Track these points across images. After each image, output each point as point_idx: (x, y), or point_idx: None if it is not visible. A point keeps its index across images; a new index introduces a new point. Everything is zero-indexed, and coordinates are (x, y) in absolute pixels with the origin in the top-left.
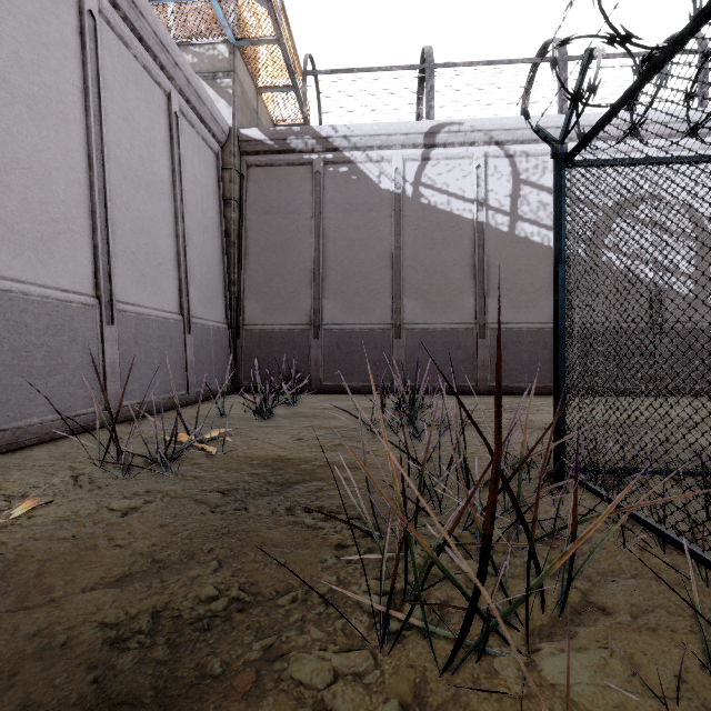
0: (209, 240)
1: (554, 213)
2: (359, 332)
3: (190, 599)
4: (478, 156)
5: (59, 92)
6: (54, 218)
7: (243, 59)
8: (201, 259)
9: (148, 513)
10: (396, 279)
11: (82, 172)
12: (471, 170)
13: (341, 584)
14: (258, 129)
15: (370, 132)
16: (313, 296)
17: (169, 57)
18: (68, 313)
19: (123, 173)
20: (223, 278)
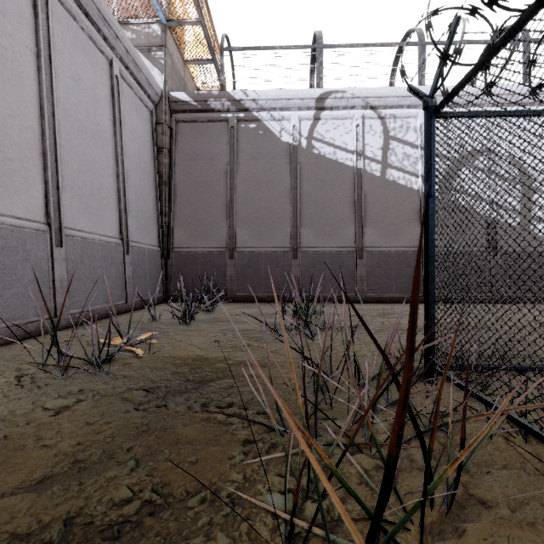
0: (145, 180)
1: (425, 155)
2: (265, 254)
3: (104, 503)
4: (357, 117)
5: (14, 53)
6: (10, 157)
7: (173, 37)
8: (138, 195)
9: (78, 412)
10: (293, 212)
11: (35, 120)
12: (352, 128)
13: (247, 482)
14: (184, 92)
15: (273, 97)
16: (229, 225)
17: (111, 30)
18: (21, 237)
19: (71, 123)
20: (157, 210)
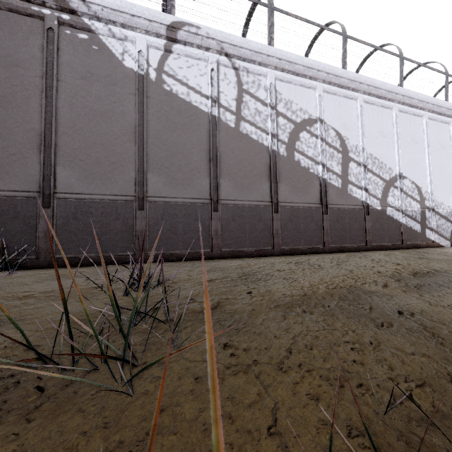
0: None
1: None
2: (99, 203)
3: None
4: (212, 60)
5: None
6: None
7: None
8: None
9: None
10: (139, 154)
11: None
12: (207, 71)
13: None
14: None
15: (112, 6)
16: (43, 161)
17: None
18: None
19: None
20: None
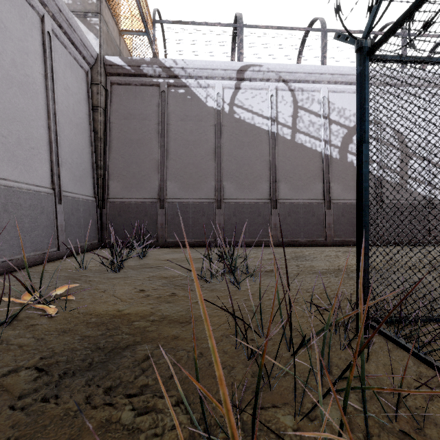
0: (79, 134)
1: (358, 100)
2: (192, 204)
3: None
4: (271, 88)
5: None
6: None
7: (108, 6)
8: (72, 148)
9: None
10: (217, 168)
11: None
12: (267, 97)
13: None
14: (119, 57)
15: (200, 66)
16: (160, 178)
17: None
18: None
19: None
20: (92, 163)
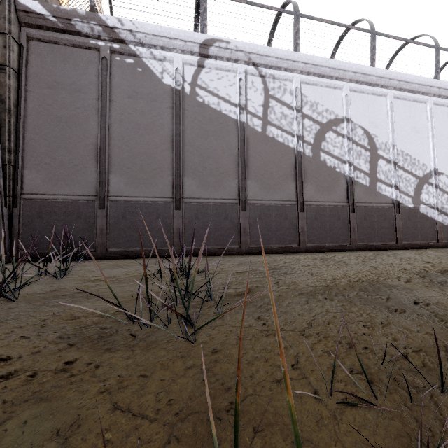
0: None
1: None
2: (143, 204)
3: None
4: (240, 71)
5: None
6: None
7: None
8: None
9: None
10: (176, 160)
11: None
12: (235, 81)
13: None
14: (39, 2)
15: (154, 32)
16: (99, 169)
17: None
18: None
19: None
20: None
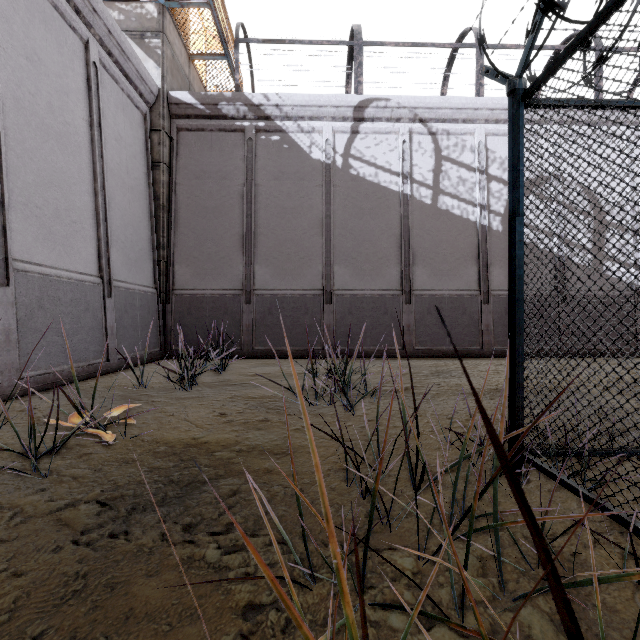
0: (135, 201)
1: (511, 159)
2: (290, 298)
3: None
4: (403, 131)
5: None
6: None
7: (174, 22)
8: (125, 220)
9: None
10: (326, 246)
11: None
12: (397, 145)
13: None
14: (188, 92)
15: (301, 103)
16: (245, 261)
17: (85, 1)
18: None
19: (26, 118)
20: (152, 241)
